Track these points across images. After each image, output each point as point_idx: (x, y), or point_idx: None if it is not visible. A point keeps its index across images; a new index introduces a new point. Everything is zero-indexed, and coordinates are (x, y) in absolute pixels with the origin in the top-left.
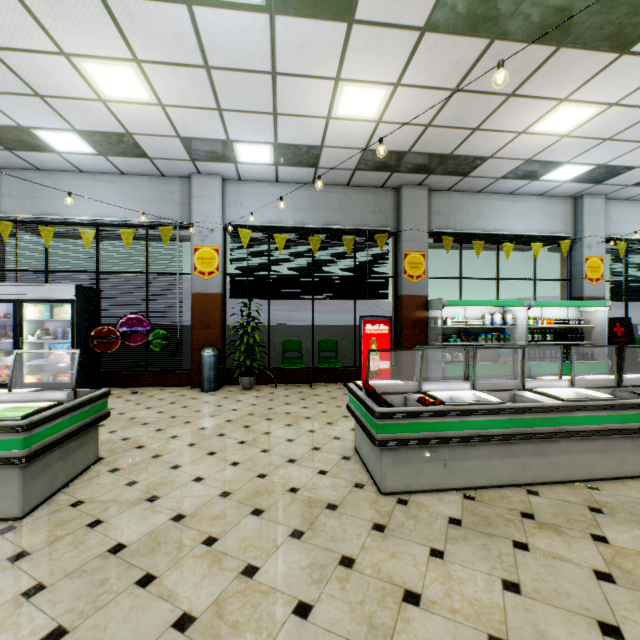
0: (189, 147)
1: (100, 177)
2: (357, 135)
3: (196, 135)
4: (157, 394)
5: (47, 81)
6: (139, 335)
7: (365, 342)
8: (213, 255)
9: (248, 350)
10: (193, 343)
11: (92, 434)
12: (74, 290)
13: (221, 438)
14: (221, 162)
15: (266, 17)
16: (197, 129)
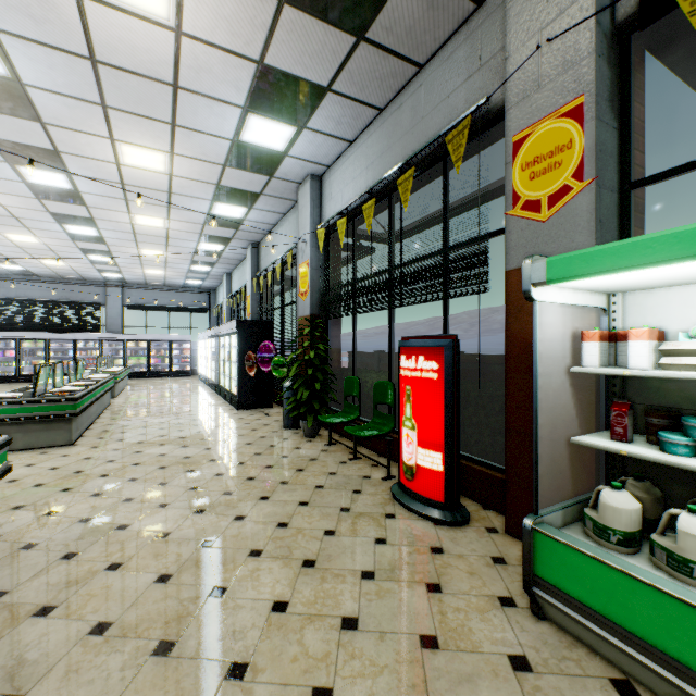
0: (245, 168)
1: (280, 224)
2: (230, 2)
3: (222, 156)
4: (266, 419)
5: (152, 183)
6: (266, 361)
7: (400, 395)
8: (307, 271)
9: (307, 386)
10: (299, 372)
11: (62, 425)
12: (236, 324)
13: (99, 463)
14: (281, 163)
15: (4, 36)
16: (211, 151)
